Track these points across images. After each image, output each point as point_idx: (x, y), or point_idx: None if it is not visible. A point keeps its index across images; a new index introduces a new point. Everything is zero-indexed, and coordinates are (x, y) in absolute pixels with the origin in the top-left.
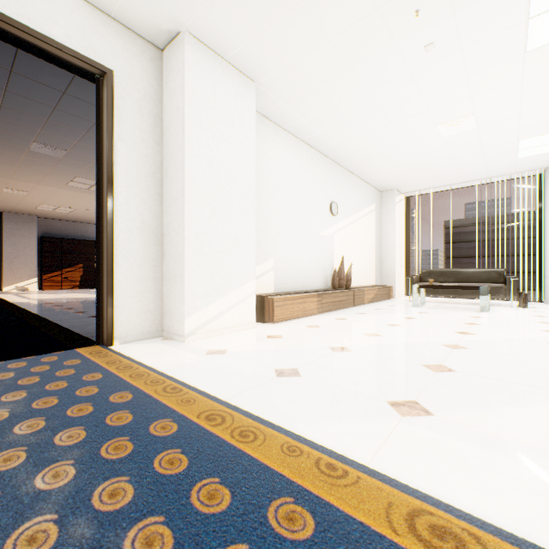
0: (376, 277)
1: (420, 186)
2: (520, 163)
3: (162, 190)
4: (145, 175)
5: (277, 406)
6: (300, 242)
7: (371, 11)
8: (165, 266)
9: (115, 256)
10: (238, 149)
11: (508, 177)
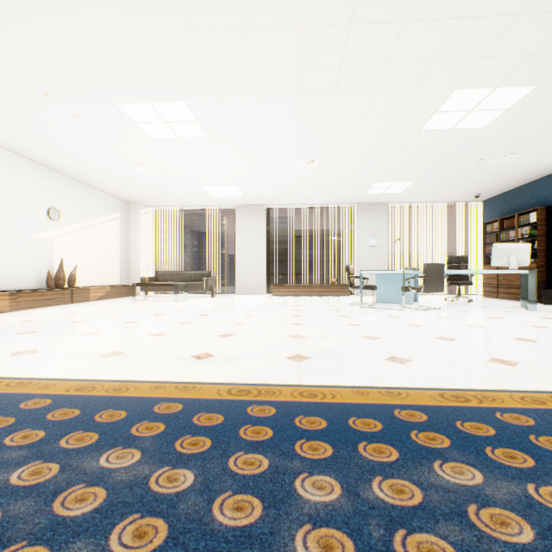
0: (122, 278)
1: (161, 204)
2: (217, 200)
3: None
4: None
5: None
6: None
7: (3, 80)
8: None
9: None
10: None
11: (219, 207)
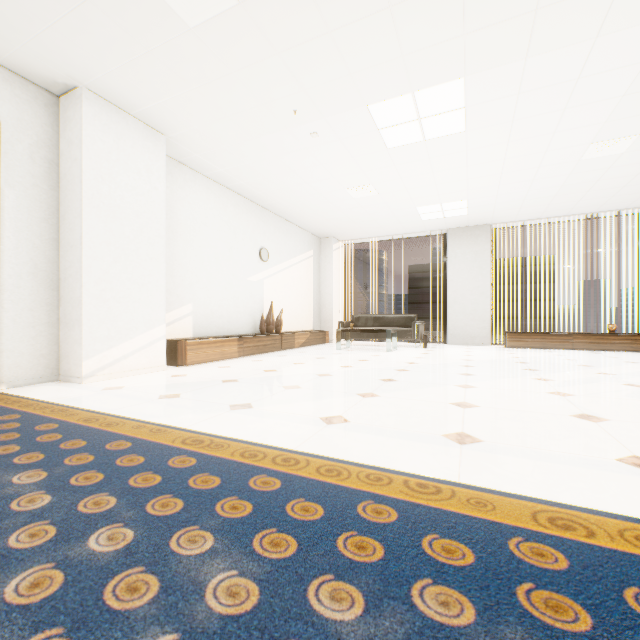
0: (314, 322)
1: (354, 236)
2: (426, 224)
3: (59, 236)
4: (38, 220)
5: (146, 412)
6: (224, 287)
7: (258, 104)
8: (63, 311)
9: (2, 300)
10: (146, 199)
11: (423, 234)
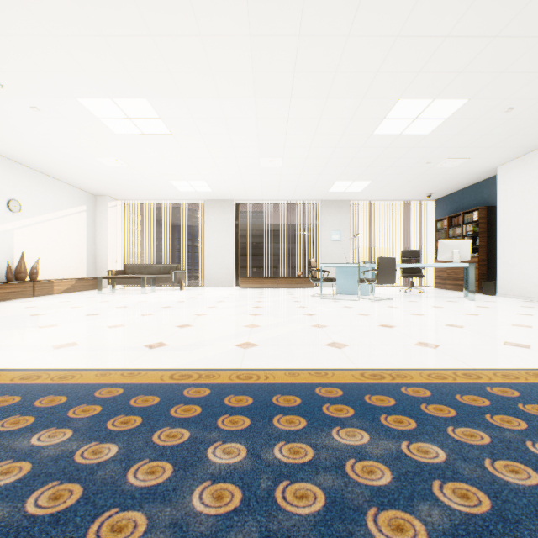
0: (88, 271)
1: (129, 197)
2: (186, 194)
3: None
4: None
5: None
6: None
7: None
8: None
9: None
10: None
11: (188, 201)
